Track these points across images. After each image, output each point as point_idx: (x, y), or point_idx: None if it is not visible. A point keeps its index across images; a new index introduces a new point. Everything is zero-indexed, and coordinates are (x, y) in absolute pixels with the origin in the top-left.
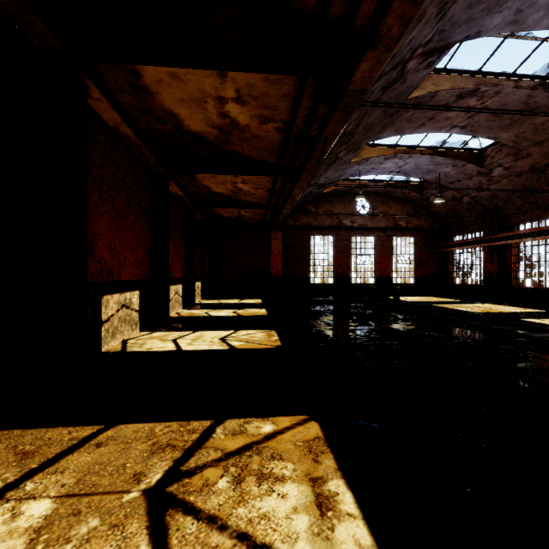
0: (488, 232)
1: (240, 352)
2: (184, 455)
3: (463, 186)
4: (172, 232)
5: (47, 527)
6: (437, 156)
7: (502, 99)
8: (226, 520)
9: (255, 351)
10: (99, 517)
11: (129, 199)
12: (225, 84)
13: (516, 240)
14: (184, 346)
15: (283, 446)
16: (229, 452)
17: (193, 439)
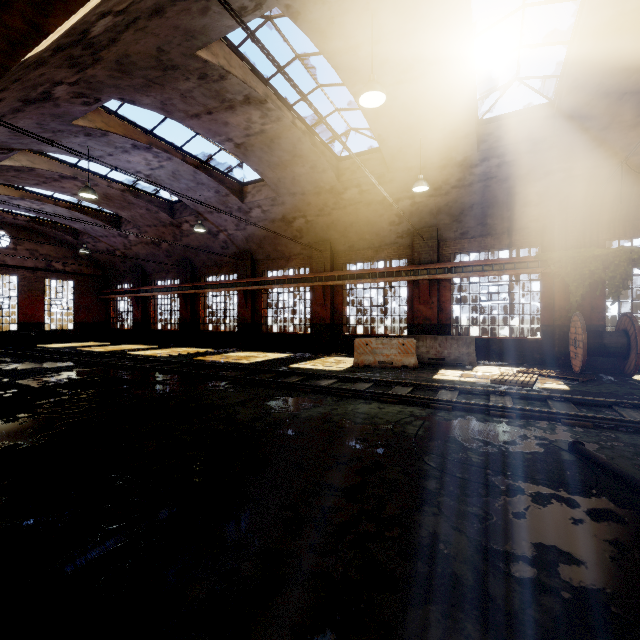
0: (136, 285)
1: None
2: None
3: (112, 242)
4: None
5: None
6: (74, 211)
7: (104, 190)
8: None
9: None
10: None
11: None
12: None
13: (150, 293)
14: None
15: None
16: None
17: None
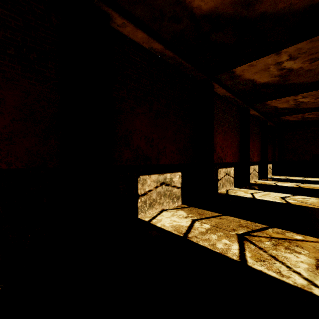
0: None
1: (293, 205)
2: (252, 231)
3: None
4: (251, 136)
5: (209, 230)
6: None
7: None
8: (266, 250)
9: (305, 207)
10: (222, 233)
11: (229, 124)
12: (280, 56)
13: None
14: (256, 197)
15: (305, 245)
16: (273, 237)
17: (256, 228)
